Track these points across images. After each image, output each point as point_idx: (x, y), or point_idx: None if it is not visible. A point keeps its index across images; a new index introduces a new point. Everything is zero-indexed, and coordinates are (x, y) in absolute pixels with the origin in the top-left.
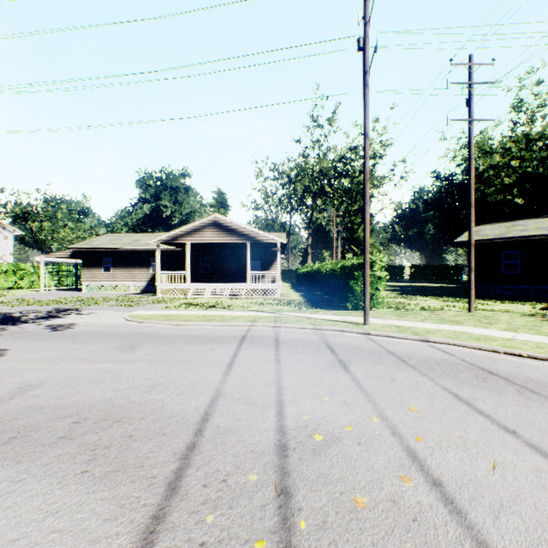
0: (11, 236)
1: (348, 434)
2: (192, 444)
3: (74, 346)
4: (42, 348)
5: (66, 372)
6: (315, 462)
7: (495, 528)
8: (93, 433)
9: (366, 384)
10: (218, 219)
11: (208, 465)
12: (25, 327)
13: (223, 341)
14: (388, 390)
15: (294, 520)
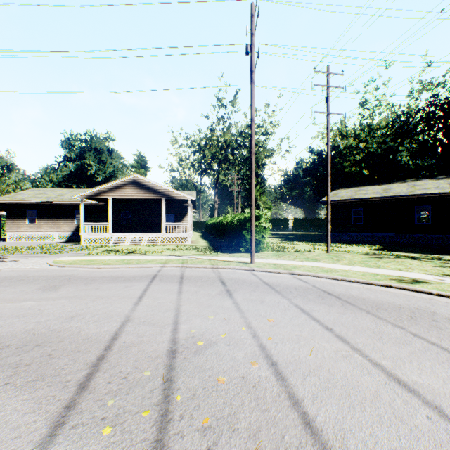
0: None
1: (223, 339)
2: (102, 356)
3: None
4: None
5: None
6: (195, 359)
7: (302, 385)
8: (16, 356)
9: (242, 306)
10: (137, 179)
11: (113, 369)
12: None
13: (137, 279)
14: (257, 308)
15: (173, 396)
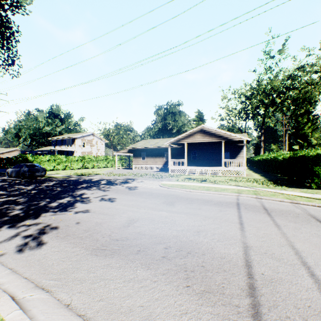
0: (104, 143)
1: None
2: (250, 285)
3: (143, 199)
4: (129, 199)
5: (146, 215)
6: None
7: None
8: (179, 258)
9: None
10: (203, 128)
11: (276, 309)
12: (117, 187)
13: (225, 205)
14: None
15: None
